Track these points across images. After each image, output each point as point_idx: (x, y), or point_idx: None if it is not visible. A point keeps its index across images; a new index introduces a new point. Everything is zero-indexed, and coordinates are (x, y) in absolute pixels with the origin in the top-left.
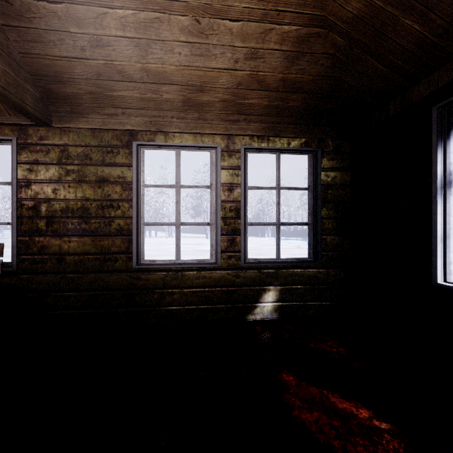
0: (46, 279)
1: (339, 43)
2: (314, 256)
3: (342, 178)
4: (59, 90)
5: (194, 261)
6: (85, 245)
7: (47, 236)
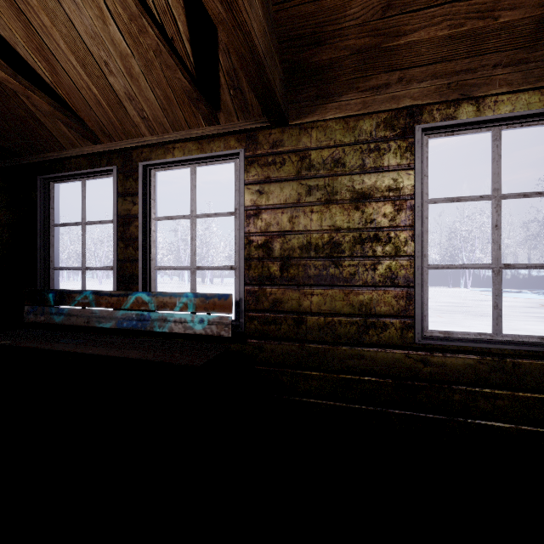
0: (280, 347)
1: None
2: None
3: None
4: (311, 61)
5: (534, 339)
6: (335, 301)
7: (282, 286)
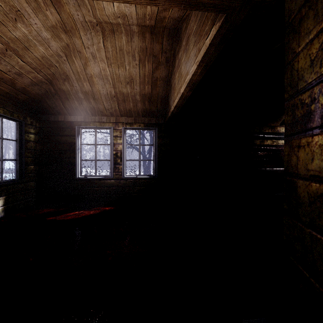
0: None
1: (52, 90)
2: (20, 177)
3: (34, 138)
4: None
5: None
6: None
7: None
